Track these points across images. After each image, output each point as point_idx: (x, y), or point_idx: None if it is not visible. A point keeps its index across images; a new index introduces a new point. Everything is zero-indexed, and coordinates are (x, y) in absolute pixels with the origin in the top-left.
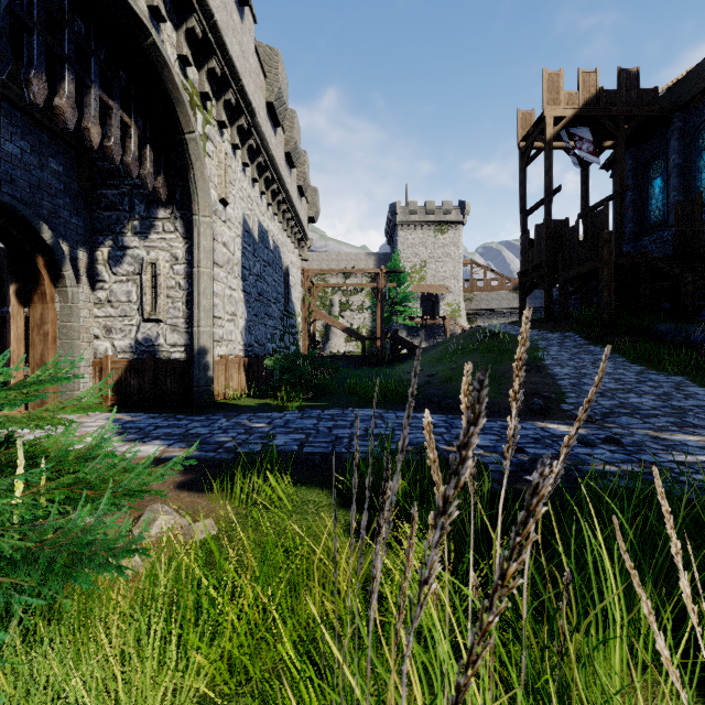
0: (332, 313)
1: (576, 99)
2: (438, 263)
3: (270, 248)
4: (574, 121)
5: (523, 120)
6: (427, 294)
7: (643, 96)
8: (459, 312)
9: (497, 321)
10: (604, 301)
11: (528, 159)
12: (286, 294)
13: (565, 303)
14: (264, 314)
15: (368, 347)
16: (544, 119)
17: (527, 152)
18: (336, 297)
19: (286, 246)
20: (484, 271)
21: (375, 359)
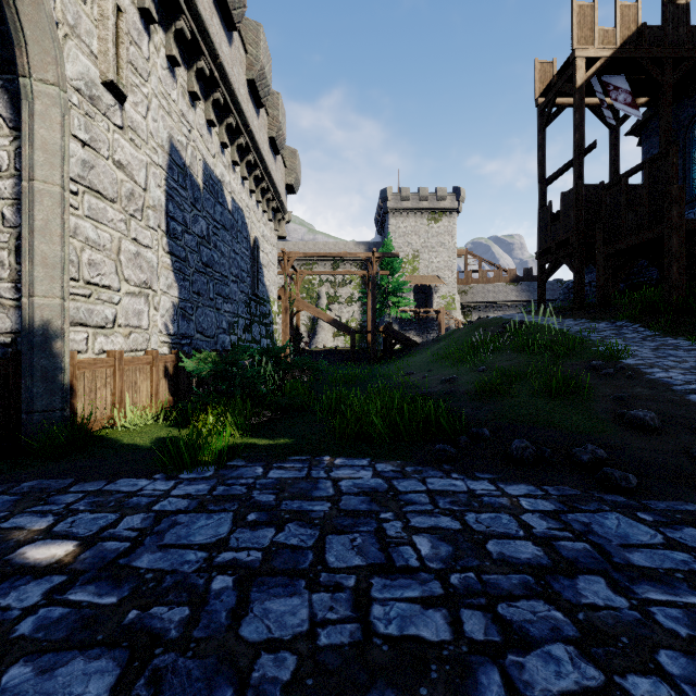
0: (319, 306)
1: (613, 37)
2: (432, 253)
3: (227, 206)
4: (608, 67)
5: (542, 72)
6: (420, 286)
7: (694, 34)
8: (454, 305)
9: (493, 314)
10: (672, 278)
11: (549, 116)
12: (255, 273)
13: (606, 285)
14: (216, 294)
15: (357, 342)
16: (574, 62)
17: (547, 108)
18: (323, 289)
19: (255, 213)
20: (479, 262)
21: (365, 355)
